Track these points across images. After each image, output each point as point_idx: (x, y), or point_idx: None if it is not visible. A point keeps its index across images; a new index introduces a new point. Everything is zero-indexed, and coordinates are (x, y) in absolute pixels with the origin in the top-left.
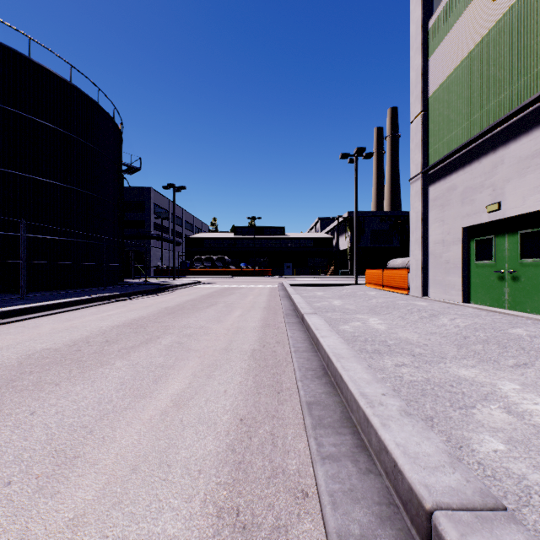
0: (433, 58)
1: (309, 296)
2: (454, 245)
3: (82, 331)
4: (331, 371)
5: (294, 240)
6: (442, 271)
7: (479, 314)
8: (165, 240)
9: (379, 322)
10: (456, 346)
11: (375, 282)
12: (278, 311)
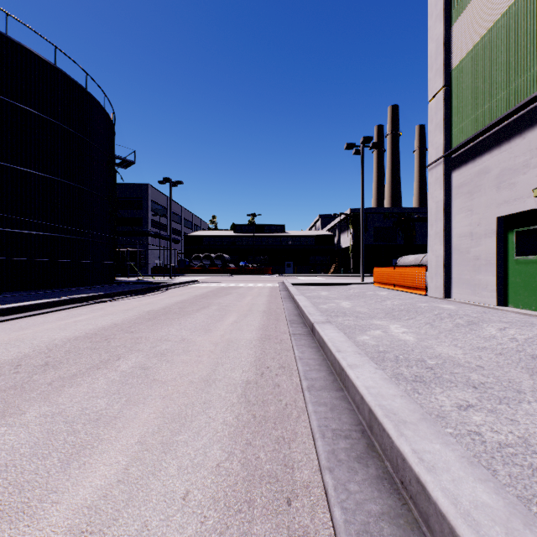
0: (457, 24)
1: (313, 296)
2: (486, 237)
3: (24, 346)
4: (381, 445)
5: (294, 238)
6: (470, 268)
7: (531, 321)
8: (163, 238)
9: (403, 331)
10: (525, 370)
11: (385, 281)
12: (279, 316)
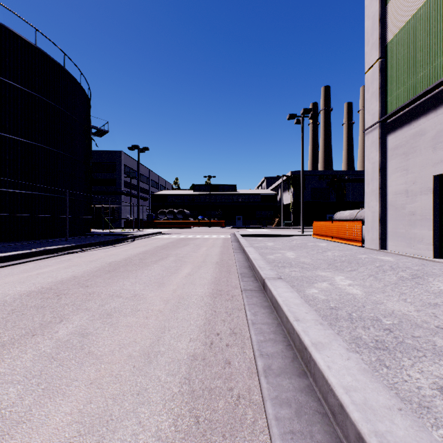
0: (393, 1)
1: (260, 247)
2: (422, 195)
3: None
4: None
5: (244, 196)
6: (405, 223)
7: None
8: (134, 196)
9: (349, 283)
10: None
11: (324, 233)
12: (231, 268)
